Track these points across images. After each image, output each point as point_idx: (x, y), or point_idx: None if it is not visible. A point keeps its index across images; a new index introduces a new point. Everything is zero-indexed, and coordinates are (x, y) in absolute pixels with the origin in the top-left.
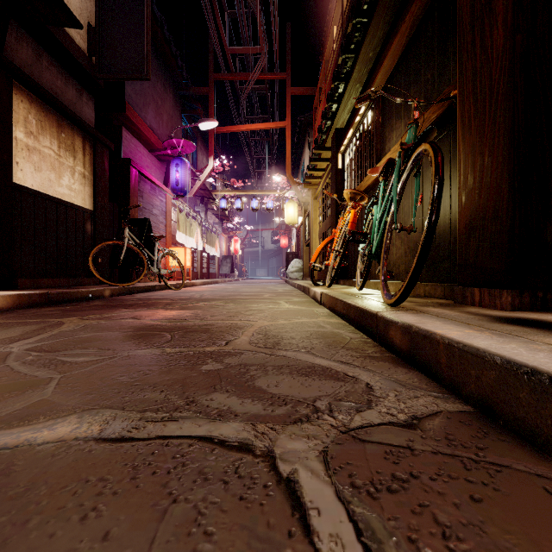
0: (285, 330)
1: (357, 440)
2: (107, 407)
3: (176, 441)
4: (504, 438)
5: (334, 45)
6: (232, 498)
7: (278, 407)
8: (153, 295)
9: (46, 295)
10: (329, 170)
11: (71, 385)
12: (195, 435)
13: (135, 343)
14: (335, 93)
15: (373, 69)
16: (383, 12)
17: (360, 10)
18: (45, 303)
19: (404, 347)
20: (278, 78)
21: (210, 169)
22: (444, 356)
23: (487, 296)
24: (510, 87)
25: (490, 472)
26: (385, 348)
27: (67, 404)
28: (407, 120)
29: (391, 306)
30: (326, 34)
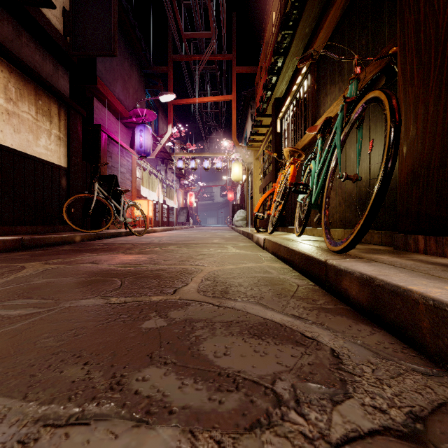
0: (232, 276)
1: None
2: (4, 394)
3: None
4: None
5: (273, 28)
6: None
7: (227, 394)
8: (119, 240)
9: (19, 241)
10: (269, 134)
11: None
12: None
13: (83, 291)
14: (275, 66)
15: (309, 43)
16: None
17: None
18: (19, 247)
19: (362, 300)
20: (225, 59)
21: (169, 135)
22: (427, 320)
23: (434, 243)
24: None
25: None
26: (337, 298)
27: None
28: (341, 84)
29: (337, 253)
30: (266, 22)
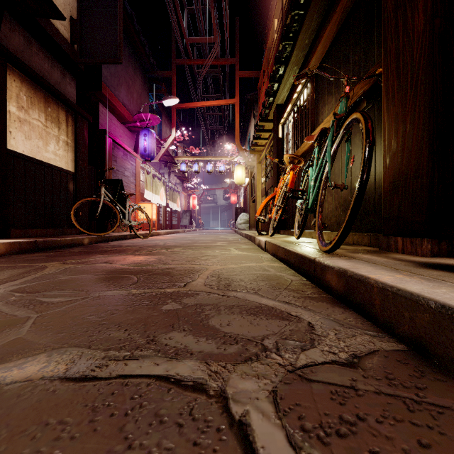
0: (235, 273)
1: (304, 379)
2: (75, 346)
3: (135, 380)
4: (440, 377)
5: (275, 35)
6: (186, 444)
7: (229, 346)
8: (125, 243)
9: (34, 243)
10: (271, 139)
11: (45, 324)
12: (153, 374)
13: (106, 285)
14: (277, 74)
15: (309, 54)
16: (317, 5)
17: (298, 4)
18: (33, 249)
19: (339, 289)
20: (228, 63)
21: (173, 138)
22: (378, 298)
23: (409, 244)
24: (429, 64)
25: (433, 414)
26: (322, 290)
27: (39, 343)
28: (337, 95)
29: (326, 253)
30: (268, 27)
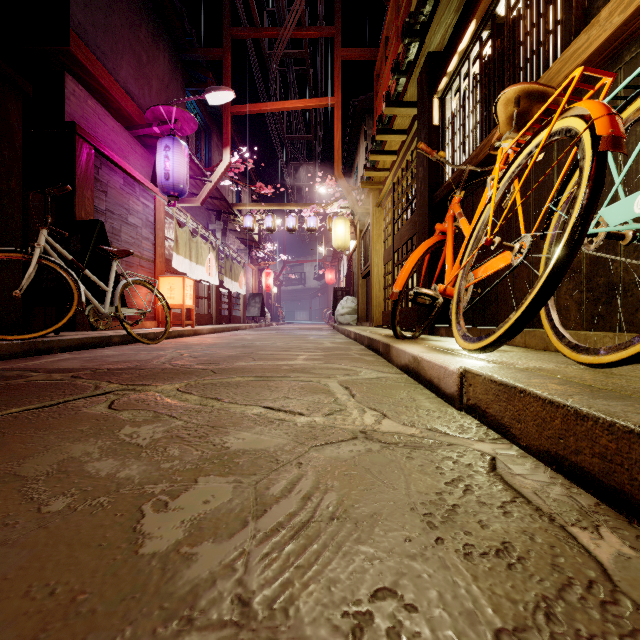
0: None
1: None
2: None
3: None
4: None
5: None
6: None
7: None
8: (79, 357)
9: None
10: (409, 143)
11: None
12: None
13: None
14: None
15: None
16: None
17: None
18: None
19: None
20: (323, 36)
21: (226, 166)
22: None
23: None
24: None
25: None
26: None
27: None
28: None
29: None
30: None
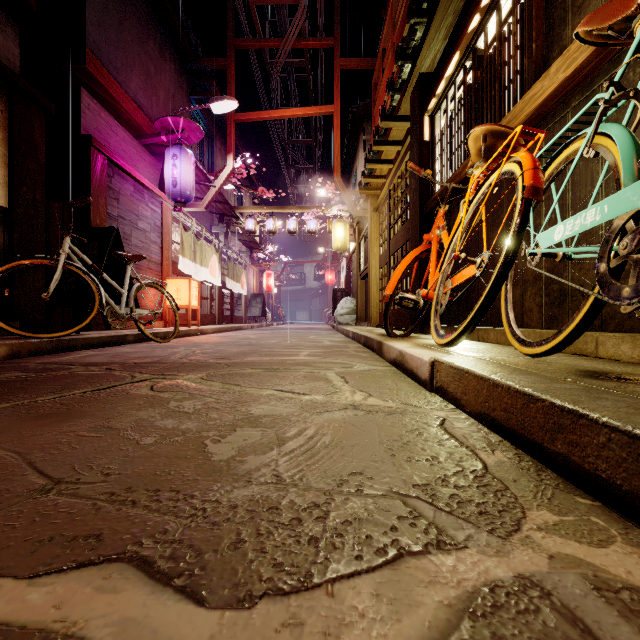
0: None
1: None
2: None
3: None
4: None
5: None
6: None
7: None
8: (103, 353)
9: None
10: (404, 154)
11: None
12: None
13: None
14: None
15: None
16: None
17: None
18: None
19: None
20: (322, 46)
21: (229, 171)
22: None
23: None
24: None
25: None
26: None
27: None
28: None
29: None
30: None
